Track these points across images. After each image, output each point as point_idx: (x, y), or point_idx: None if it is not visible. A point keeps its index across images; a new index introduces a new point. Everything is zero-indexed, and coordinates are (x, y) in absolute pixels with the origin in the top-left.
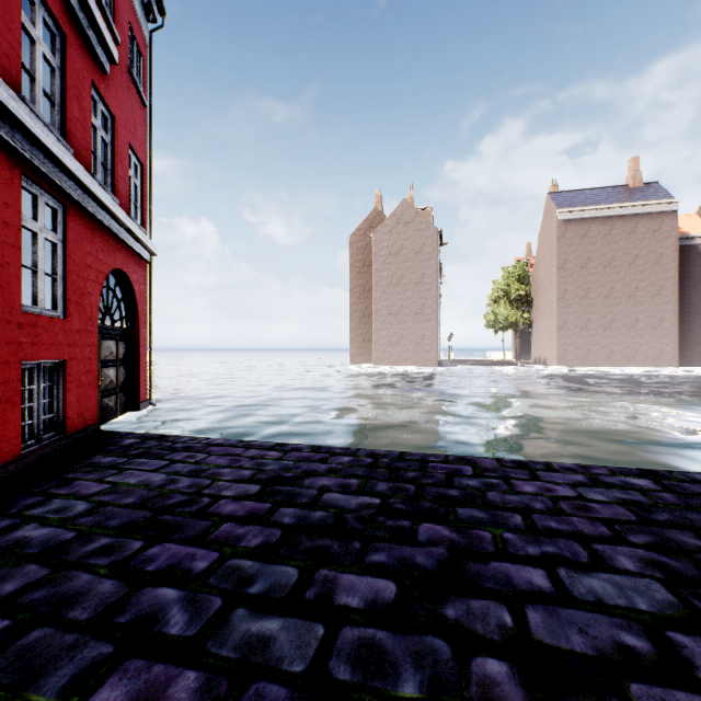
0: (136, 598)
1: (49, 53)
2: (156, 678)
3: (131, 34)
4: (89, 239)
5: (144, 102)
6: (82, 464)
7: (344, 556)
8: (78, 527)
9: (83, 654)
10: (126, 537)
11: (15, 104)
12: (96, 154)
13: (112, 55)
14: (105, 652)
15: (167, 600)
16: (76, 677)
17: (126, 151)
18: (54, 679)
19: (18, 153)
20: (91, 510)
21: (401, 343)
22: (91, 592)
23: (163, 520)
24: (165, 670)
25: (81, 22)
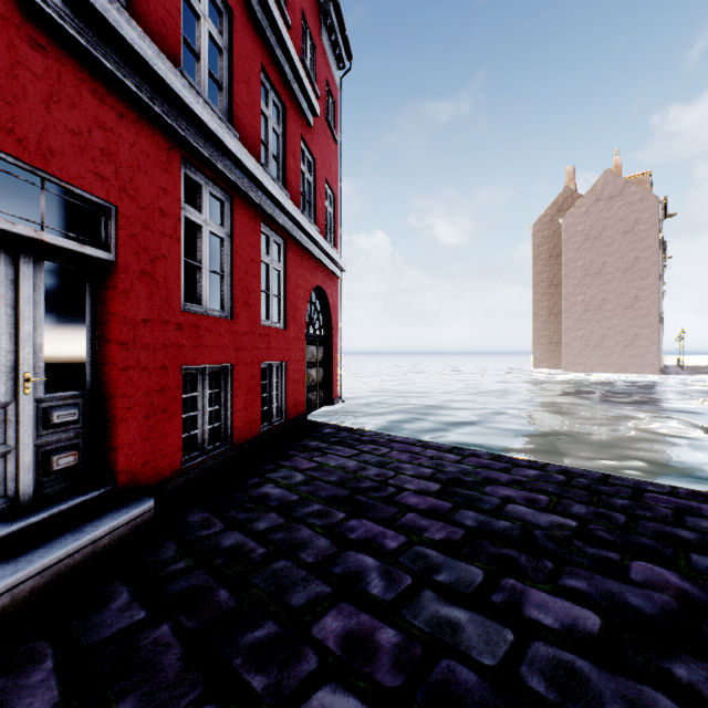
0: (343, 557)
1: (276, 124)
2: (363, 623)
3: (327, 86)
4: (299, 264)
5: (336, 140)
6: (297, 445)
7: (533, 572)
8: (299, 492)
9: (312, 587)
10: (332, 507)
11: (259, 171)
12: (304, 195)
13: (314, 110)
14: (326, 591)
15: (366, 565)
16: (308, 602)
17: (323, 186)
18: (295, 598)
19: (259, 207)
20: (306, 481)
21: (602, 345)
22: (312, 543)
23: (358, 500)
24: (370, 620)
25: (295, 92)
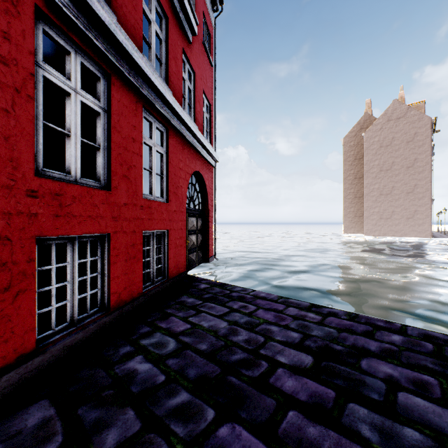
0: None
1: (159, 30)
2: None
3: (204, 20)
4: (180, 151)
5: (211, 63)
6: (175, 302)
7: None
8: (167, 369)
9: None
10: (200, 397)
11: (136, 54)
12: (185, 97)
13: (193, 29)
14: None
15: None
16: None
17: (201, 95)
18: None
19: (140, 93)
20: (177, 351)
21: (392, 218)
22: None
23: (230, 383)
24: None
25: (176, 8)
